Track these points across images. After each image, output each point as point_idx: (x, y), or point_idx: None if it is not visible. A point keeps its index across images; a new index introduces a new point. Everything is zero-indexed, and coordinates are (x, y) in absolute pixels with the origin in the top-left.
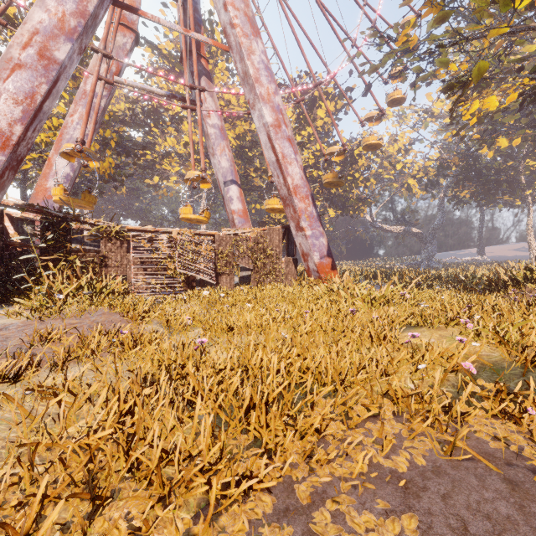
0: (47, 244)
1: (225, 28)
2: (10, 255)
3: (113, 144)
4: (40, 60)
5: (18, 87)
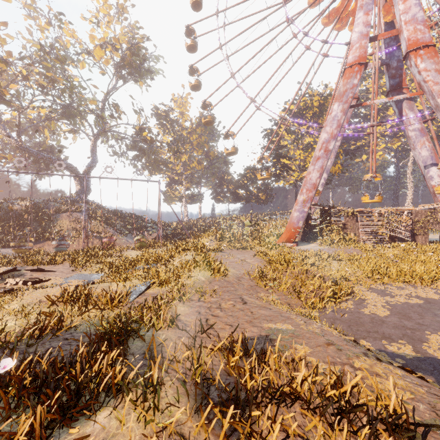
0: (322, 219)
1: (419, 82)
2: (310, 224)
3: (341, 157)
4: (324, 153)
5: (318, 166)
